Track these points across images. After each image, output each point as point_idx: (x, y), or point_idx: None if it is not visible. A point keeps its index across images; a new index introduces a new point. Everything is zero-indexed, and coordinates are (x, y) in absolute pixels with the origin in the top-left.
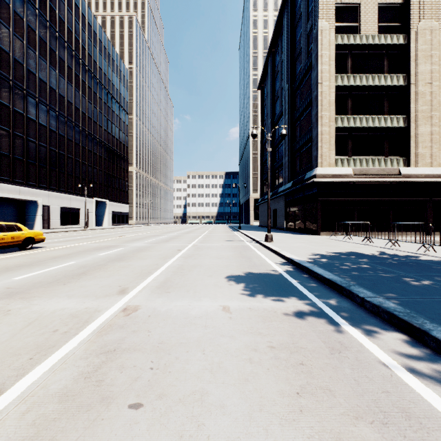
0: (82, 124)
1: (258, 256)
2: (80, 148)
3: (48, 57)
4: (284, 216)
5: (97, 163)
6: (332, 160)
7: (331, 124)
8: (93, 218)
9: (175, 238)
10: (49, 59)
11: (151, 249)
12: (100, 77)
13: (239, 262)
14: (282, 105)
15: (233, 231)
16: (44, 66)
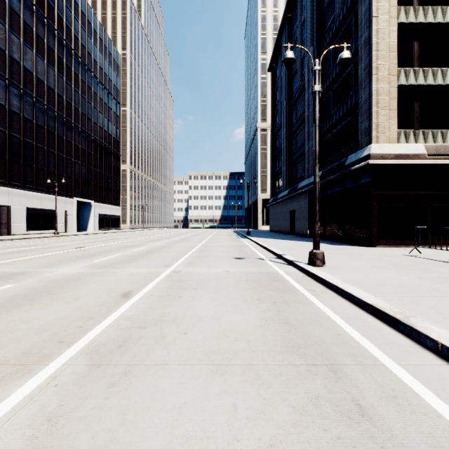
0: (58, 108)
1: (350, 344)
2: (55, 137)
3: (8, 19)
4: (307, 219)
5: (79, 157)
6: (393, 133)
7: (392, 79)
8: (73, 221)
9: (154, 251)
10: (9, 22)
11: (63, 292)
12: (84, 56)
13: (318, 434)
14: (303, 78)
15: (240, 238)
16: (1, 29)
